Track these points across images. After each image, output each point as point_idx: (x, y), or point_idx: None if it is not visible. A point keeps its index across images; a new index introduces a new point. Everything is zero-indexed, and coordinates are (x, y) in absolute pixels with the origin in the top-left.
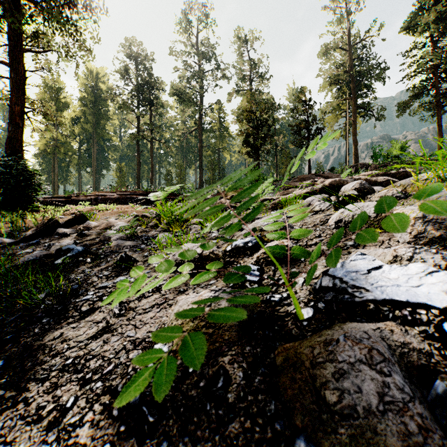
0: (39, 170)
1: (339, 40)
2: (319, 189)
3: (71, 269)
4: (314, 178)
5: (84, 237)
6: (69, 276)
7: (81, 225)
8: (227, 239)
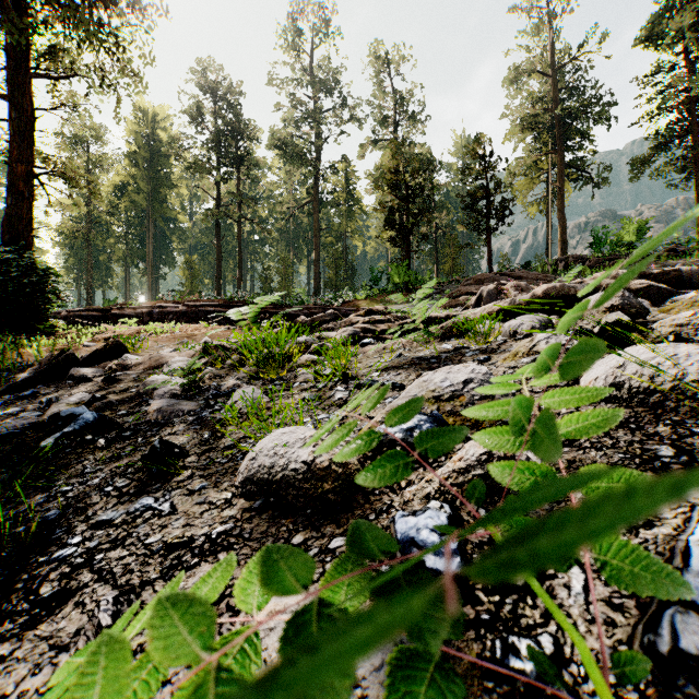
0: (64, 266)
1: (536, 59)
2: (525, 302)
3: (66, 462)
4: (499, 279)
5: (115, 385)
6: (54, 482)
7: (114, 361)
8: (401, 587)
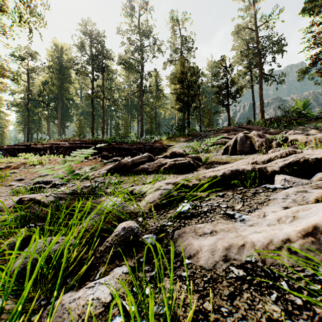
0: (17, 122)
1: (249, 21)
2: None
3: None
4: (238, 130)
5: None
6: None
7: None
8: None
